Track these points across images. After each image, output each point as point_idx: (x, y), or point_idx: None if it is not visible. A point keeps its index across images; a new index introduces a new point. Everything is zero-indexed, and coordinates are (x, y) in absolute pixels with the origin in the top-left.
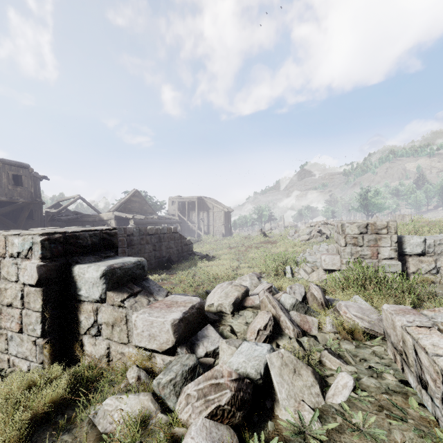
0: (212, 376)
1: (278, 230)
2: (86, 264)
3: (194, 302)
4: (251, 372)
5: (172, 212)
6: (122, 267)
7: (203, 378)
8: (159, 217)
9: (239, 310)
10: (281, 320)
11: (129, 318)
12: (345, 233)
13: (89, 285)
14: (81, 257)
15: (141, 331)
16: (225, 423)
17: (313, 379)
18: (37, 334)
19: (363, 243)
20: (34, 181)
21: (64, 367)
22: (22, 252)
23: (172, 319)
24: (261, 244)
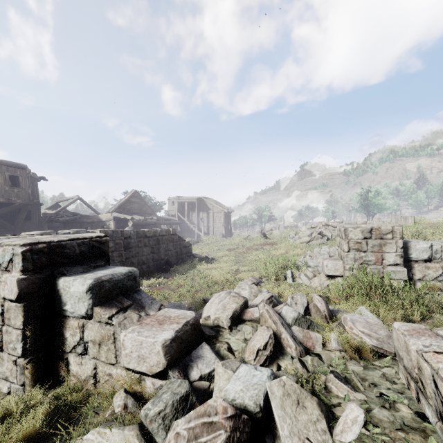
0: (205, 413)
1: (278, 230)
2: (73, 276)
3: (188, 318)
4: (249, 404)
5: (172, 212)
6: (111, 279)
7: (194, 415)
8: (158, 217)
9: (238, 324)
10: (282, 337)
11: (117, 336)
12: (348, 238)
13: (75, 300)
14: (68, 267)
15: (130, 351)
16: None
17: (319, 412)
18: (18, 353)
19: (367, 249)
20: (32, 181)
21: (47, 388)
22: (2, 264)
23: (163, 339)
24: (261, 246)
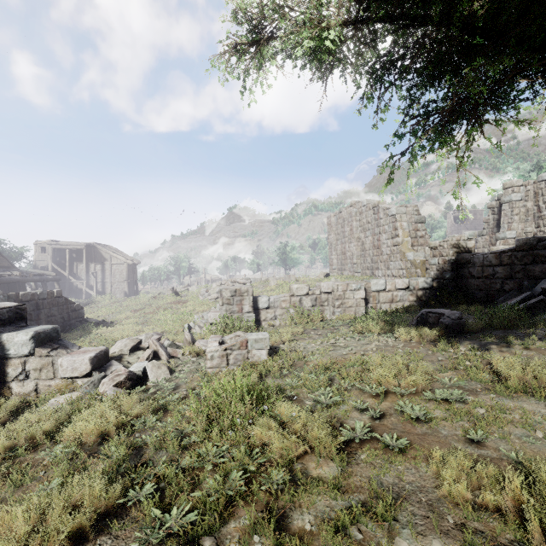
0: (116, 372)
1: (196, 286)
2: (12, 332)
3: (102, 349)
4: (137, 371)
5: (42, 263)
6: (44, 332)
7: (111, 374)
8: (22, 272)
9: (135, 352)
10: (159, 352)
11: (55, 362)
12: (222, 296)
13: (19, 346)
14: (2, 328)
15: (66, 367)
16: (123, 387)
17: (167, 369)
18: None
19: (234, 303)
20: None
21: None
22: None
23: (90, 356)
24: (171, 305)
